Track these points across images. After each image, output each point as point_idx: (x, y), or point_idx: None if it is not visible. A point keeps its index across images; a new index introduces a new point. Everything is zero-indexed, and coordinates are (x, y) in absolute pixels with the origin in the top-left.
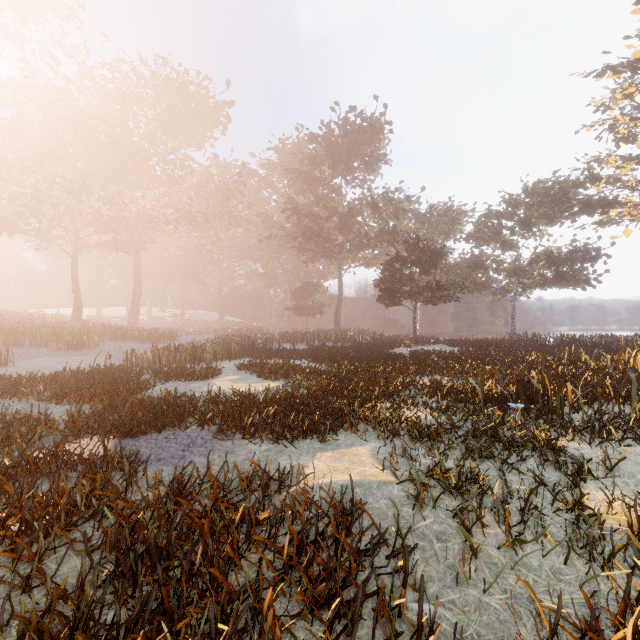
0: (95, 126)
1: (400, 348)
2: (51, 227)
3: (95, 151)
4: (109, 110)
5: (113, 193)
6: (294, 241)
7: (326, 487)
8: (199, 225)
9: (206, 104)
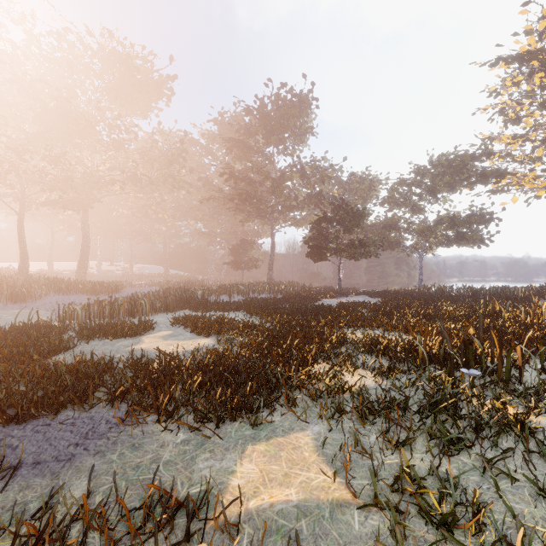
0: (40, 89)
1: (327, 299)
2: None
3: (40, 113)
4: (56, 76)
5: (58, 153)
6: (231, 202)
7: (258, 518)
8: (144, 187)
9: (151, 77)
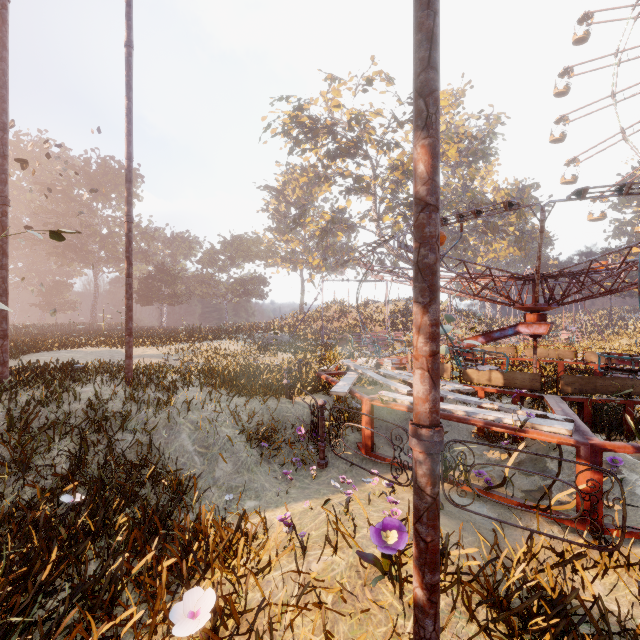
0: None
1: None
2: None
3: None
4: None
5: None
6: (51, 247)
7: None
8: None
9: None
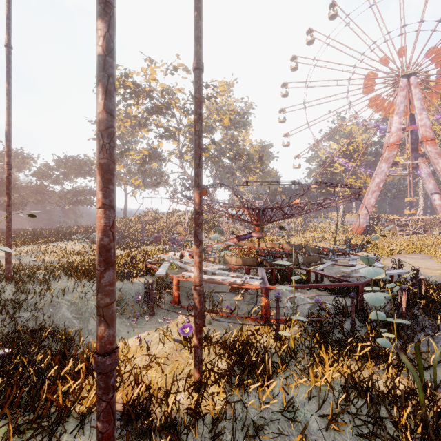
0: None
1: None
2: None
3: None
4: None
5: None
6: None
7: None
8: None
9: None
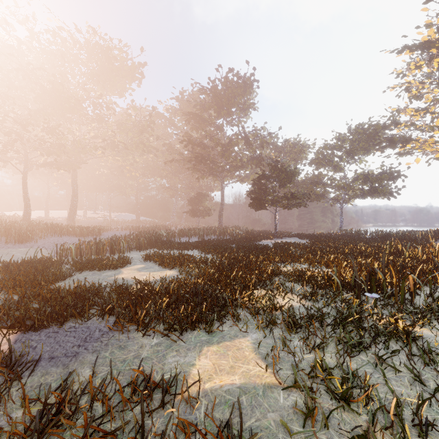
0: (40, 75)
1: (265, 240)
2: (5, 150)
3: (40, 94)
4: (52, 65)
5: (54, 126)
6: (189, 163)
7: (212, 395)
8: (121, 151)
9: (126, 64)
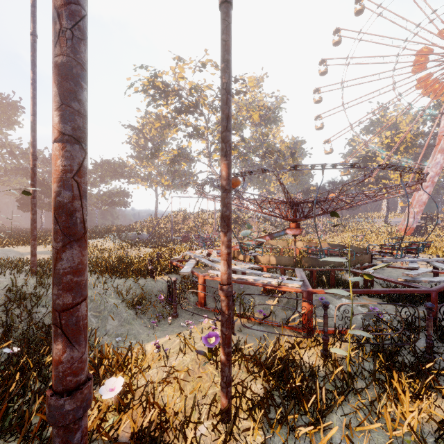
0: None
1: None
2: None
3: None
4: None
5: None
6: None
7: None
8: None
9: None
